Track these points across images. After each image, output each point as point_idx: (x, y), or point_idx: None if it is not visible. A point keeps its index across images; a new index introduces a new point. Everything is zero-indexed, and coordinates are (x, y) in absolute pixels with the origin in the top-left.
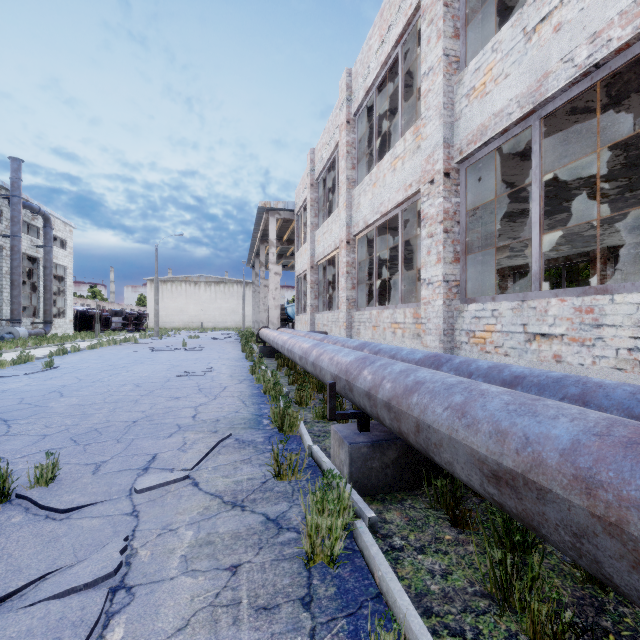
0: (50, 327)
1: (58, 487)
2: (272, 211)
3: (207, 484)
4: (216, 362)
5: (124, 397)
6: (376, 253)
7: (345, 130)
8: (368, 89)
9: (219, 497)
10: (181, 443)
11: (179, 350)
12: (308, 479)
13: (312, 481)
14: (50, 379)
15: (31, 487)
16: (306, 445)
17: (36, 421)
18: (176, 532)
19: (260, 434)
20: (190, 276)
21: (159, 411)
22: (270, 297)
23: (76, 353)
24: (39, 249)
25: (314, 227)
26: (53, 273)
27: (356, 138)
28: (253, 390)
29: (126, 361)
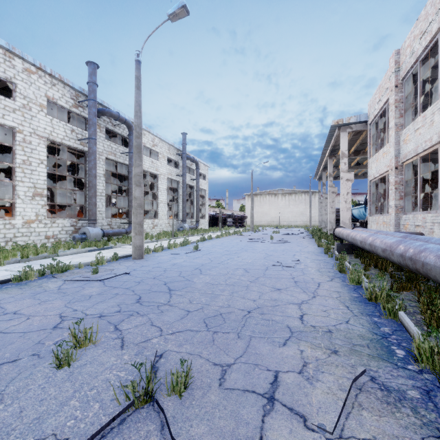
0: (198, 224)
1: (189, 402)
2: (343, 127)
3: None
4: (299, 255)
5: (238, 281)
6: None
7: None
8: None
9: None
10: (300, 361)
11: (268, 242)
12: None
13: None
14: (196, 258)
15: (168, 394)
16: None
17: (185, 294)
18: None
19: (405, 379)
20: (271, 190)
21: (267, 303)
22: (341, 201)
23: (209, 240)
24: (194, 181)
25: (398, 128)
26: (200, 194)
27: None
28: (350, 292)
29: (236, 248)
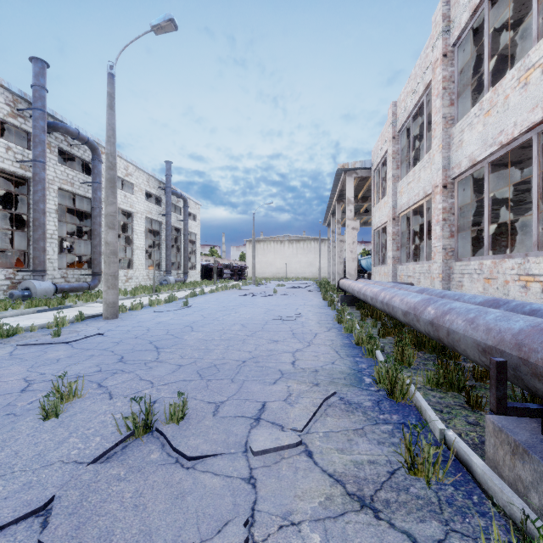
0: (187, 276)
1: (186, 426)
2: (349, 171)
3: (322, 457)
4: (302, 308)
5: (234, 336)
6: (488, 193)
7: (441, 65)
8: (476, 6)
9: (340, 483)
10: (286, 393)
11: (271, 296)
12: (454, 484)
13: (462, 489)
14: (186, 315)
15: (166, 423)
16: (433, 426)
17: (175, 351)
18: (299, 530)
19: (365, 396)
20: (277, 236)
21: (262, 353)
22: (347, 250)
23: (202, 296)
24: (181, 222)
25: (396, 179)
26: (189, 238)
27: (455, 70)
28: (343, 340)
29: (234, 304)
